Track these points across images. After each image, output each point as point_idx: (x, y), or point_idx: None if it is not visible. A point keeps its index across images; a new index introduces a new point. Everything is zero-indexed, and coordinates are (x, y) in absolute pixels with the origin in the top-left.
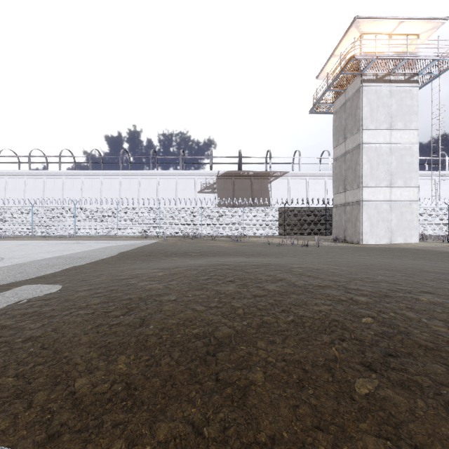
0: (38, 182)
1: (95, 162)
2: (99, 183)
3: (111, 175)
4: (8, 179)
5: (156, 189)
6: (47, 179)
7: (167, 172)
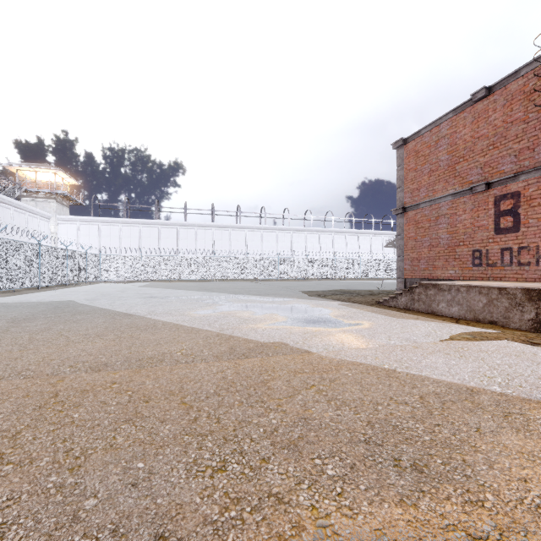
0: (271, 235)
1: (299, 219)
2: (317, 238)
3: (327, 231)
4: (247, 232)
5: (357, 244)
6: (278, 233)
7: (365, 231)
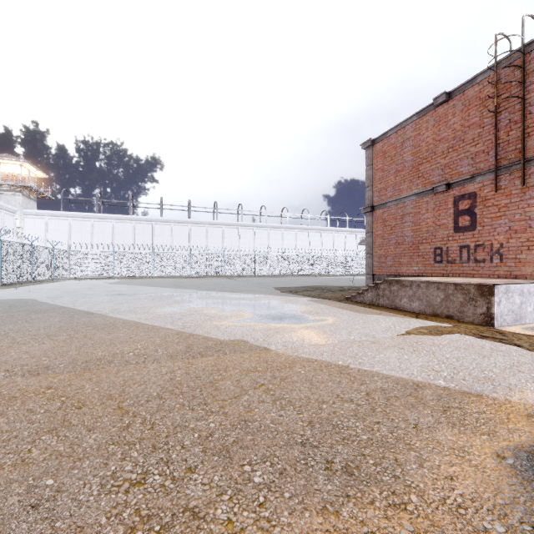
0: (248, 232)
1: (276, 216)
2: (294, 235)
3: (303, 229)
4: (224, 229)
5: (332, 241)
6: (255, 230)
7: (340, 229)
